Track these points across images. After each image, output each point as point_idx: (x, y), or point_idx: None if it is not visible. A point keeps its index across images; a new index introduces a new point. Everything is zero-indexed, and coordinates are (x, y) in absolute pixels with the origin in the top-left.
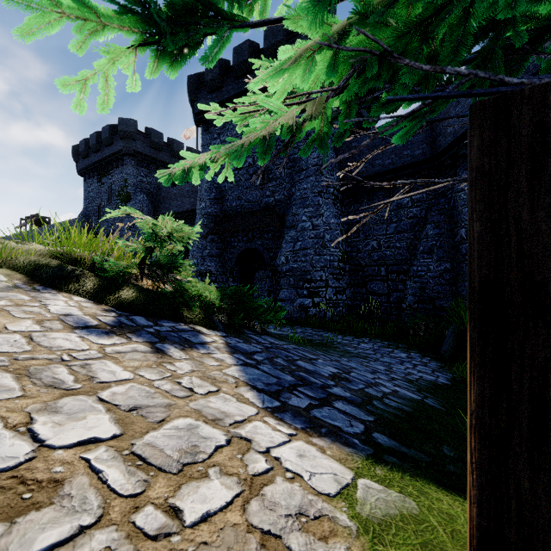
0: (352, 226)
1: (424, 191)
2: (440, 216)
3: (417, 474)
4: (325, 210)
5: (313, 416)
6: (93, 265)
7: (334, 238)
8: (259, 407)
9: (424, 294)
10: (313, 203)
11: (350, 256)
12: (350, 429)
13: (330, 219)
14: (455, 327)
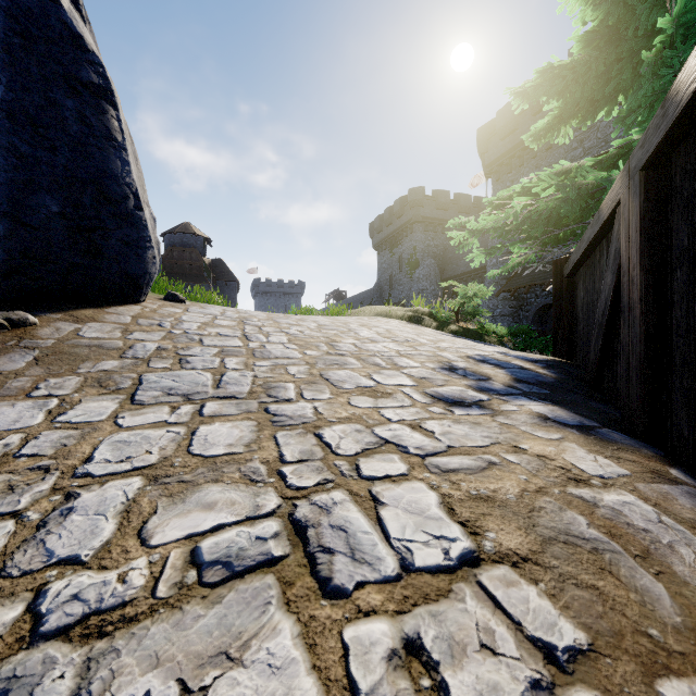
0: None
1: None
2: None
3: None
4: None
5: None
6: (430, 315)
7: None
8: None
9: None
10: None
11: None
12: None
13: None
14: None
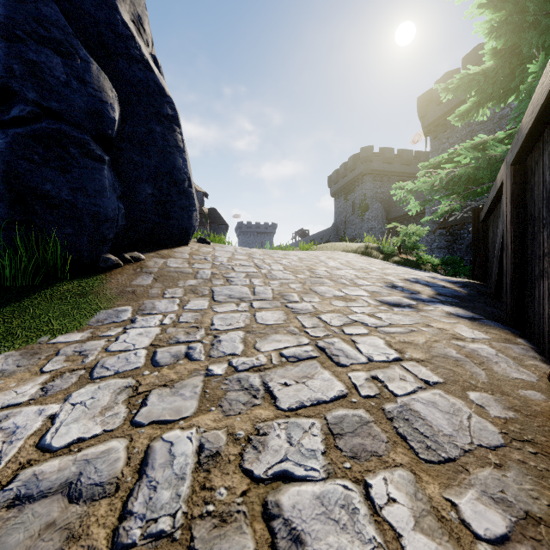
0: None
1: None
2: None
3: None
4: None
5: None
6: (378, 249)
7: None
8: None
9: None
10: None
11: None
12: None
13: None
14: None
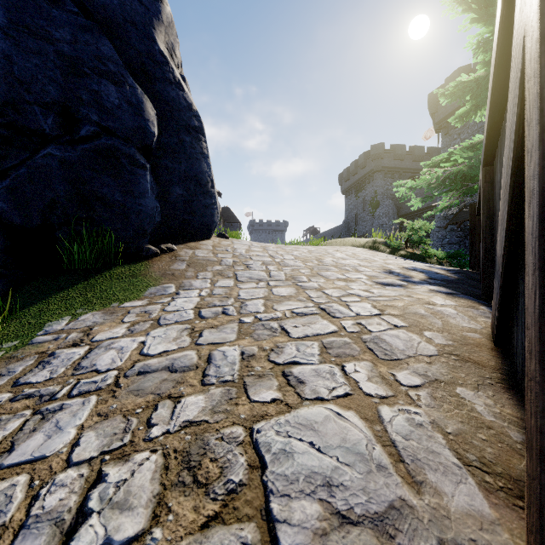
0: None
1: None
2: None
3: None
4: None
5: None
6: (385, 244)
7: None
8: None
9: None
10: None
11: None
12: None
13: None
14: None
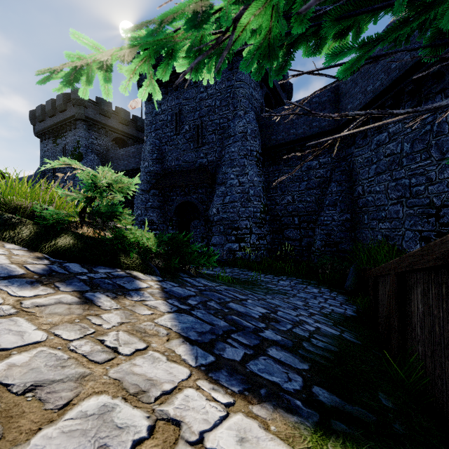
0: (271, 184)
1: (381, 124)
2: (342, 176)
3: (373, 448)
4: (249, 170)
5: (250, 371)
6: (33, 213)
7: (257, 193)
8: (192, 366)
9: (330, 239)
10: (240, 164)
11: (270, 209)
12: (289, 385)
13: (253, 178)
14: (356, 266)
